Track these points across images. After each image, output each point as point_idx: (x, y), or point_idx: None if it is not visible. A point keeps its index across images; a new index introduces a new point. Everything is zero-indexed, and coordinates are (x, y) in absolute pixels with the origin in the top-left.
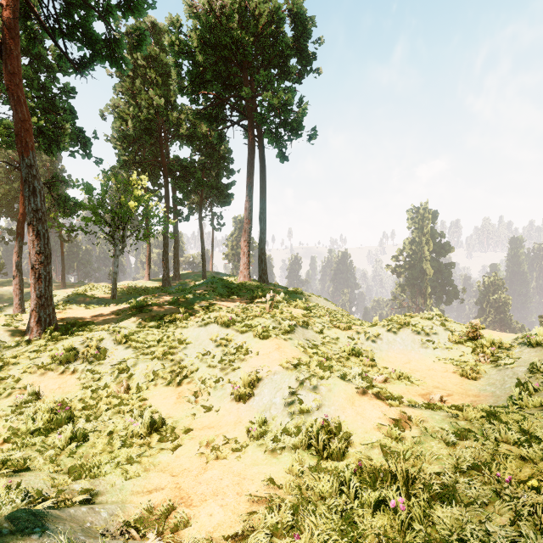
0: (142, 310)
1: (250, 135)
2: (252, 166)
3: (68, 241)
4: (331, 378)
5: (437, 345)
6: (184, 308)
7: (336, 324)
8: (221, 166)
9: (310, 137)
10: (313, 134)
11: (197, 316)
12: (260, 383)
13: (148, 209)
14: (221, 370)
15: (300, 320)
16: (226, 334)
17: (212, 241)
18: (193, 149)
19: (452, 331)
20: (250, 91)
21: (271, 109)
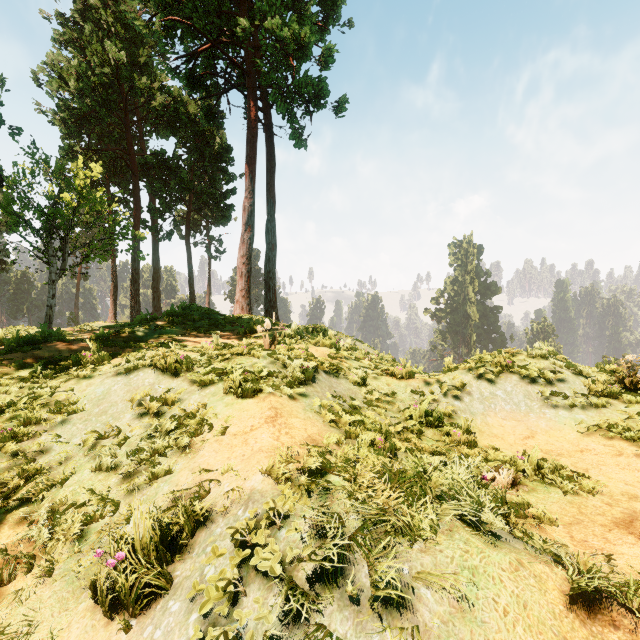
0: (21, 347)
1: (251, 100)
2: (253, 147)
3: (1, 270)
4: (445, 537)
5: (573, 402)
6: (111, 345)
7: (386, 369)
8: (217, 168)
9: (338, 105)
10: (342, 100)
11: (122, 357)
12: (201, 536)
13: (97, 208)
14: (126, 478)
15: (325, 362)
16: (168, 389)
17: (209, 273)
18: (177, 144)
19: (590, 376)
20: (249, 25)
21: (279, 46)
